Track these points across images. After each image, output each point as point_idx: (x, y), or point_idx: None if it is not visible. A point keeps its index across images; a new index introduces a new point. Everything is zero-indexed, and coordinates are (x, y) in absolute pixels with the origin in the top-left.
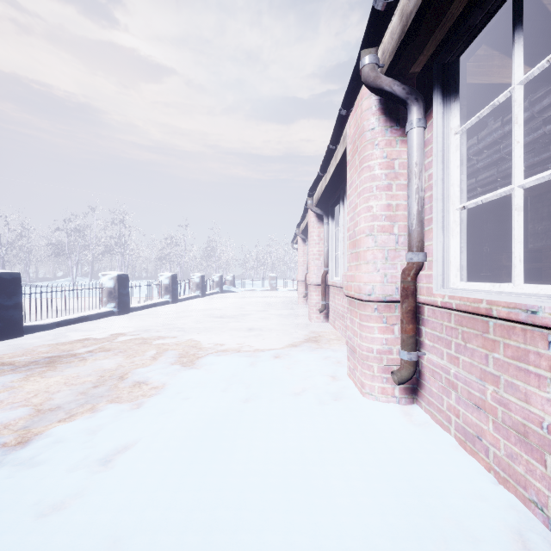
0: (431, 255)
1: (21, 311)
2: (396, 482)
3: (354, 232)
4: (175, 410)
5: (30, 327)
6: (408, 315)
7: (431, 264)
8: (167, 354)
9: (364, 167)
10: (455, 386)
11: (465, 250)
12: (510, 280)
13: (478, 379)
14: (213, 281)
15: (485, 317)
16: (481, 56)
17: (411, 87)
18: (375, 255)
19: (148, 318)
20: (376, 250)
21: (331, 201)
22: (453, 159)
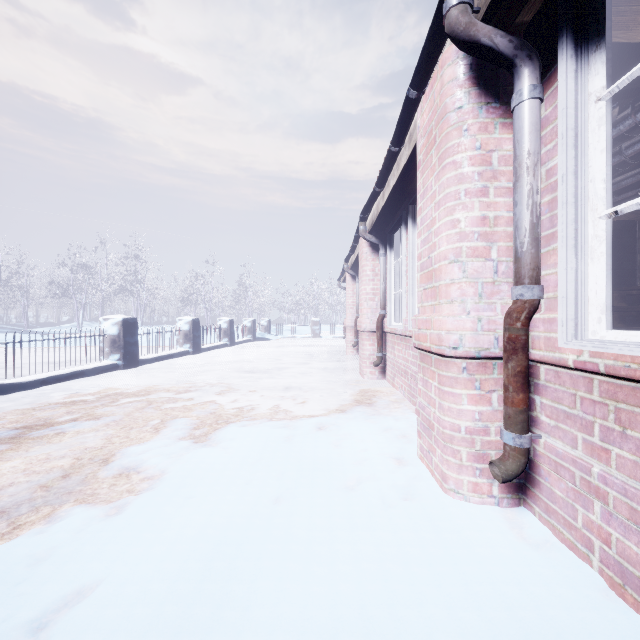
0: (553, 289)
1: None
2: None
3: (429, 260)
4: (170, 519)
5: (5, 386)
6: (517, 379)
7: (553, 303)
8: (175, 424)
9: (447, 164)
10: (601, 494)
11: (609, 280)
12: (622, 326)
13: None
14: (245, 326)
15: None
16: None
17: (521, 39)
18: (464, 290)
19: (160, 374)
20: (465, 284)
21: (389, 226)
22: (593, 140)
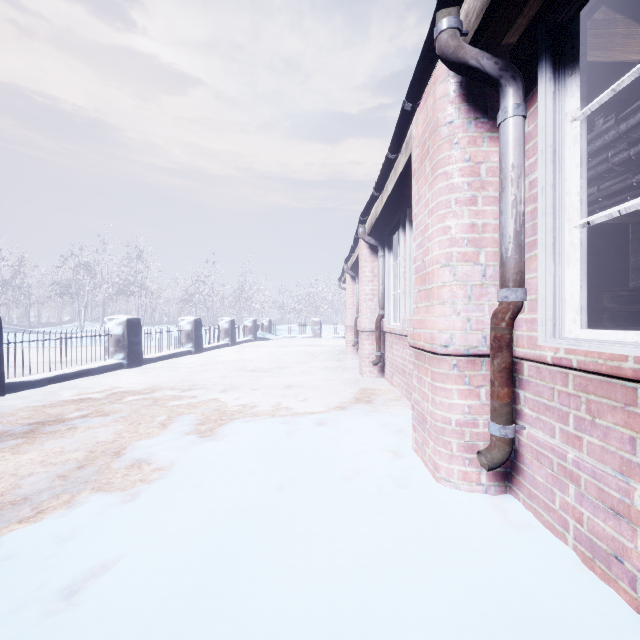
0: (535, 292)
1: (2, 364)
2: (502, 633)
3: (423, 263)
4: (181, 504)
5: (14, 384)
6: (502, 375)
7: (535, 305)
8: (181, 420)
9: (439, 174)
10: (575, 477)
11: (584, 284)
12: (612, 325)
13: (616, 472)
14: (246, 326)
15: (629, 381)
16: (600, 21)
17: (505, 61)
18: (454, 292)
19: (164, 373)
20: (455, 286)
21: (388, 228)
22: (569, 157)
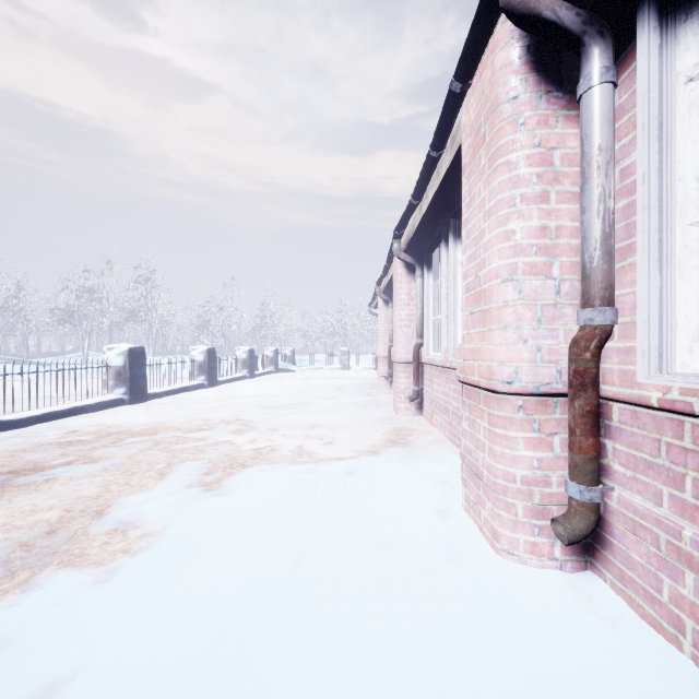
0: (629, 312)
1: None
2: None
3: (477, 279)
4: (169, 588)
5: None
6: (586, 420)
7: (629, 329)
8: (183, 469)
9: (499, 165)
10: (695, 563)
11: None
12: None
13: None
14: (266, 356)
15: None
16: None
17: (590, 12)
18: (520, 314)
19: (171, 409)
20: (521, 306)
21: (427, 244)
22: (682, 130)
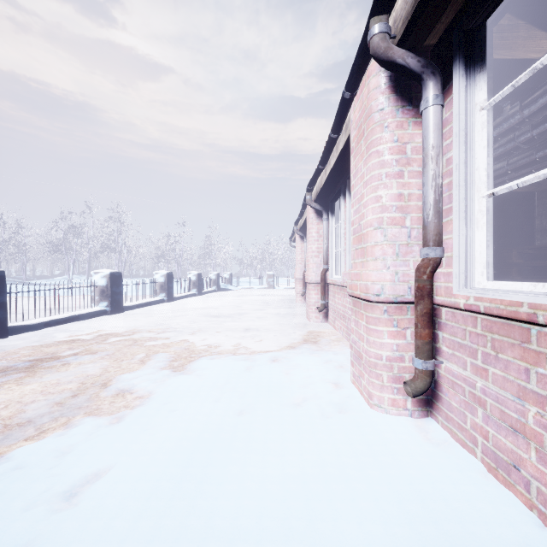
0: (450, 250)
1: (6, 311)
2: (420, 526)
3: (359, 226)
4: (159, 425)
5: (16, 328)
6: (424, 318)
7: (450, 261)
8: (157, 357)
9: (372, 152)
10: (482, 402)
11: (491, 244)
12: (520, 278)
13: (514, 397)
14: (210, 279)
15: (524, 323)
16: (505, 26)
17: (426, 59)
18: (385, 250)
19: (141, 318)
20: (386, 245)
21: (331, 196)
22: (478, 139)
